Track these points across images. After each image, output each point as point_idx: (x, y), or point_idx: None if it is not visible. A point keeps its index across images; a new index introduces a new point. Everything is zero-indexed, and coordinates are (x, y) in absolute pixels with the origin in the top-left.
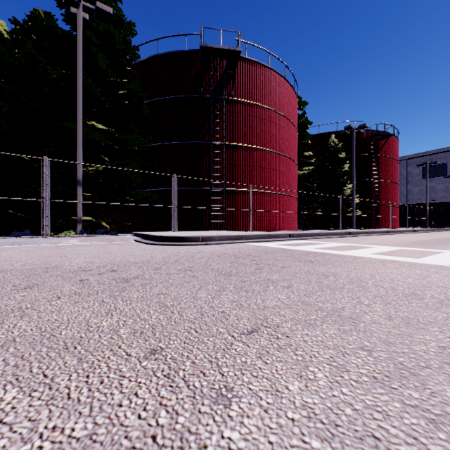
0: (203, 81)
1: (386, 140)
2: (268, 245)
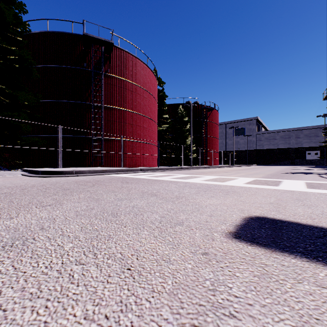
0: (86, 59)
1: (211, 112)
2: (121, 175)
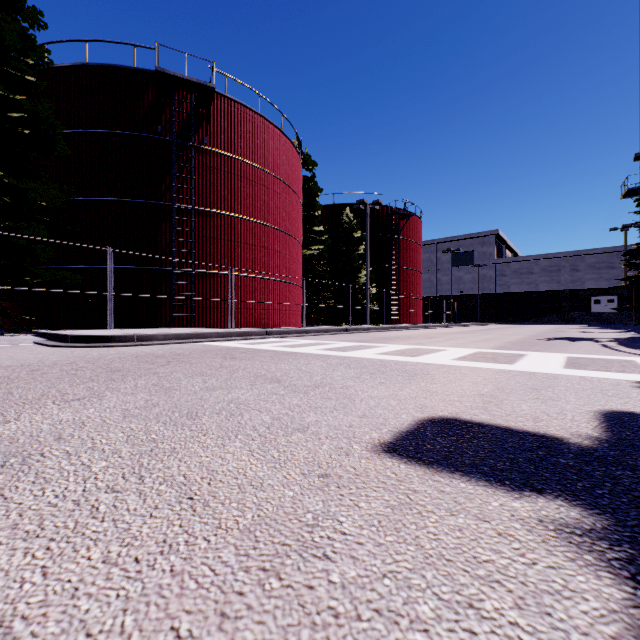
0: (162, 117)
1: (406, 220)
2: (226, 344)
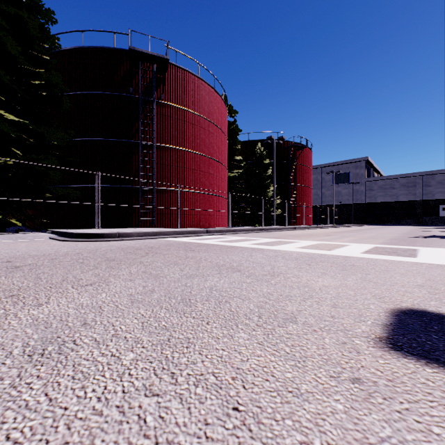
0: (133, 82)
1: (301, 151)
2: (181, 239)
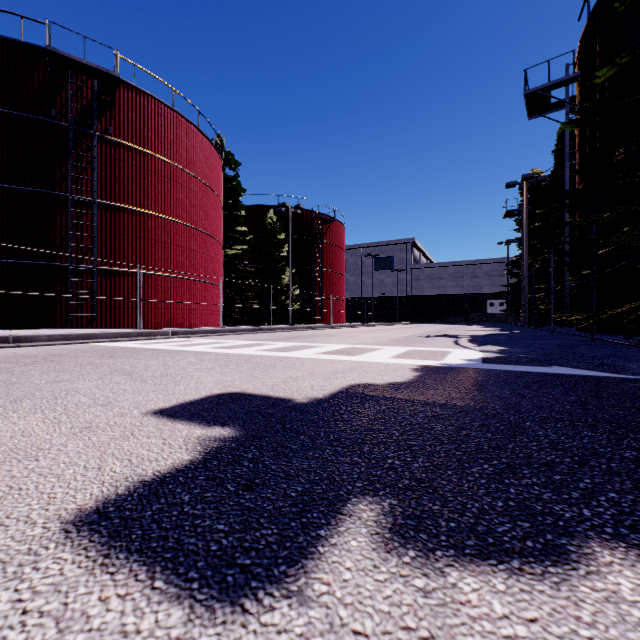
0: (56, 100)
1: (329, 225)
2: (119, 344)
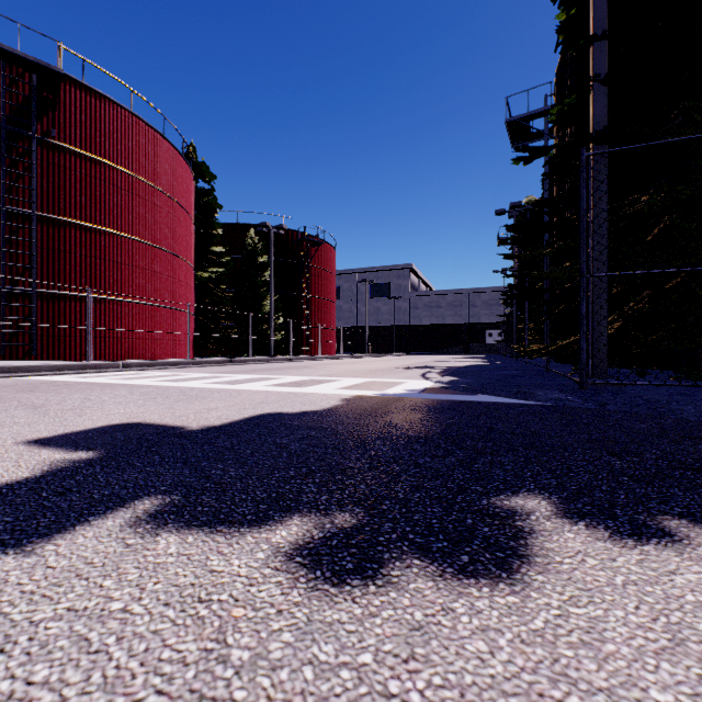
0: None
1: (317, 248)
2: (53, 378)
